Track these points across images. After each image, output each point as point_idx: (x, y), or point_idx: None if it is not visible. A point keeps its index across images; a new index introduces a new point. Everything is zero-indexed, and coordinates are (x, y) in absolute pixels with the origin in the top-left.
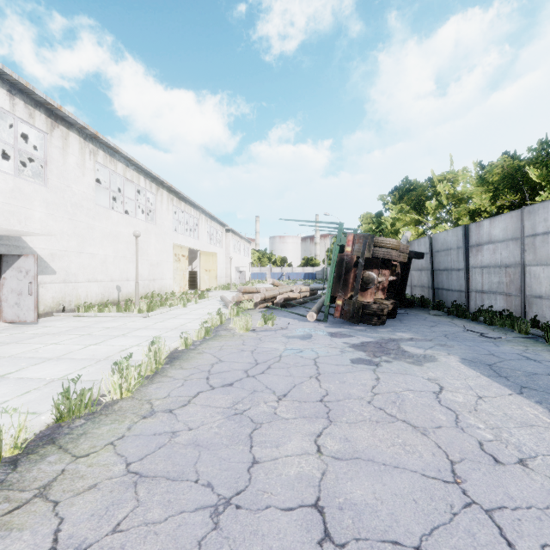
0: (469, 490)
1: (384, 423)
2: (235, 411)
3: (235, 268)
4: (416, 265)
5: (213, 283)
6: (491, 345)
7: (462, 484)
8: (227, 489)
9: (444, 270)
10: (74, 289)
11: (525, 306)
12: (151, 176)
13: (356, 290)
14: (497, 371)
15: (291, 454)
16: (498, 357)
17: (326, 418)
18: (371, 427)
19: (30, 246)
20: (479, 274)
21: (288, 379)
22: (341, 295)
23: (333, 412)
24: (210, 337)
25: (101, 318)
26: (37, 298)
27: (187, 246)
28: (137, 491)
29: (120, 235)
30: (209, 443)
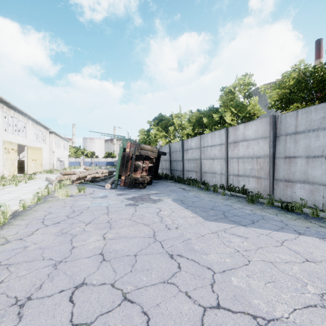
0: (157, 238)
1: (134, 225)
2: (62, 232)
3: (56, 158)
4: (164, 158)
5: (39, 168)
6: (186, 193)
7: (155, 237)
8: (60, 258)
9: (175, 161)
10: None
11: (201, 176)
12: None
13: (131, 171)
14: (183, 202)
15: (91, 242)
16: (186, 197)
17: (109, 228)
18: (128, 227)
19: None
20: (187, 163)
21: (92, 216)
22: (124, 174)
23: (112, 225)
24: (41, 202)
25: None
26: None
27: (16, 142)
28: (9, 269)
29: None
30: (48, 246)
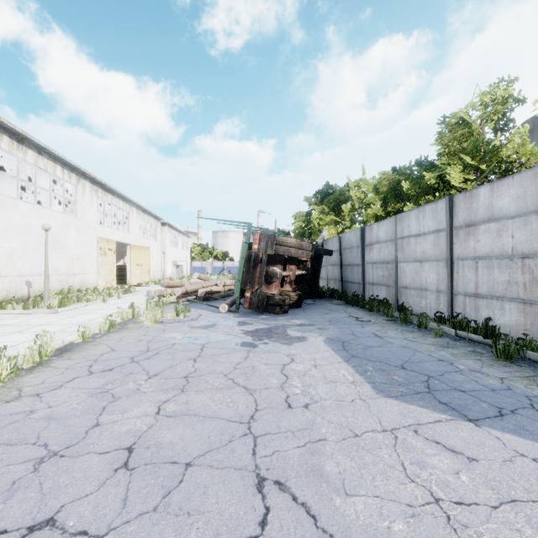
0: (254, 426)
1: (226, 389)
2: (102, 390)
3: (171, 262)
4: (330, 260)
5: (145, 277)
6: (358, 327)
7: (252, 423)
8: (59, 446)
9: (349, 265)
10: None
11: (398, 295)
12: (70, 166)
13: (260, 284)
14: (345, 346)
15: (132, 417)
16: (355, 336)
17: (180, 389)
18: (213, 393)
19: None
20: (371, 269)
21: (168, 362)
22: (249, 288)
23: (189, 385)
24: (115, 330)
25: (1, 315)
26: None
27: (115, 239)
28: None
29: (31, 228)
30: (62, 416)
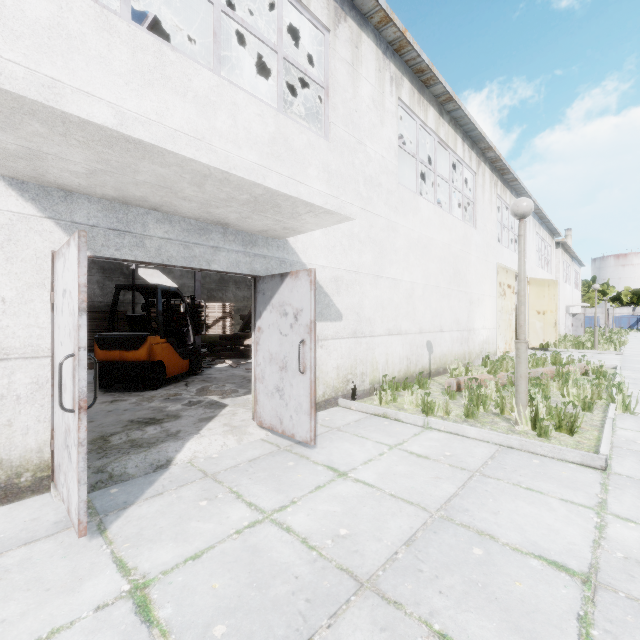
0: None
1: None
2: None
3: (564, 309)
4: None
5: (549, 334)
6: None
7: None
8: None
9: None
10: (368, 349)
11: None
12: (470, 138)
13: None
14: None
15: None
16: None
17: None
18: None
19: (302, 260)
20: None
21: None
22: None
23: None
24: None
25: (448, 440)
26: (314, 382)
27: (513, 269)
28: None
29: (431, 246)
30: None
